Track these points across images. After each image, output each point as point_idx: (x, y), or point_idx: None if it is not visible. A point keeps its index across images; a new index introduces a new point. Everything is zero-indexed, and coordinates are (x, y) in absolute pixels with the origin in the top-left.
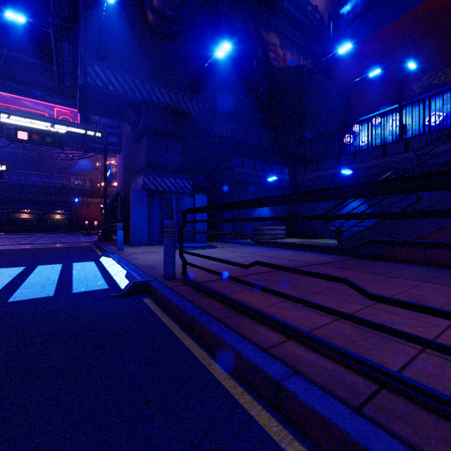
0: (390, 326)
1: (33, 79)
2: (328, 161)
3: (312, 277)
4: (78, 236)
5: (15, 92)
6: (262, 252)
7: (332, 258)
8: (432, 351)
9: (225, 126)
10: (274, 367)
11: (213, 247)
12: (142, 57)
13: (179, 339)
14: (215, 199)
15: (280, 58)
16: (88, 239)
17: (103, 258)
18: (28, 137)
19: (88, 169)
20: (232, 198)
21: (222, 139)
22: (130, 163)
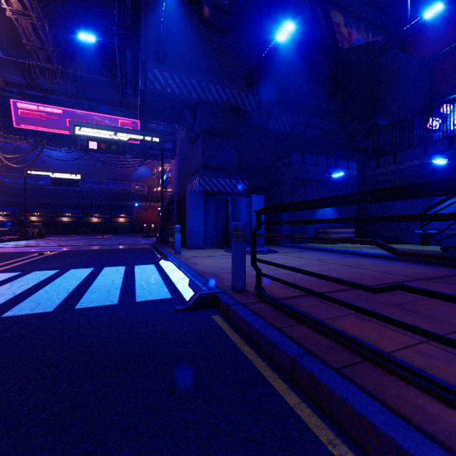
0: None
1: (101, 95)
2: (410, 150)
3: (435, 300)
4: (138, 238)
5: (88, 109)
6: (335, 259)
7: (439, 271)
8: None
9: (282, 120)
10: None
11: (274, 252)
12: (198, 55)
13: (276, 391)
14: (272, 200)
15: (344, 39)
16: (147, 241)
17: (163, 262)
18: (97, 146)
19: (146, 175)
20: (291, 198)
21: (278, 135)
22: (184, 167)
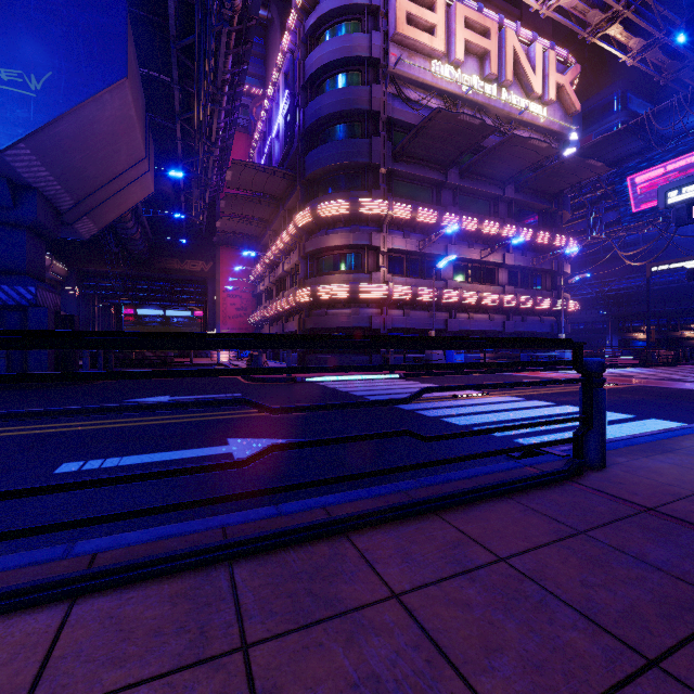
0: (348, 679)
1: None
2: None
3: None
4: None
5: None
6: None
7: None
8: (235, 663)
9: None
10: (293, 506)
11: None
12: None
13: None
14: None
15: None
16: None
17: None
18: None
19: None
20: None
21: None
22: None
